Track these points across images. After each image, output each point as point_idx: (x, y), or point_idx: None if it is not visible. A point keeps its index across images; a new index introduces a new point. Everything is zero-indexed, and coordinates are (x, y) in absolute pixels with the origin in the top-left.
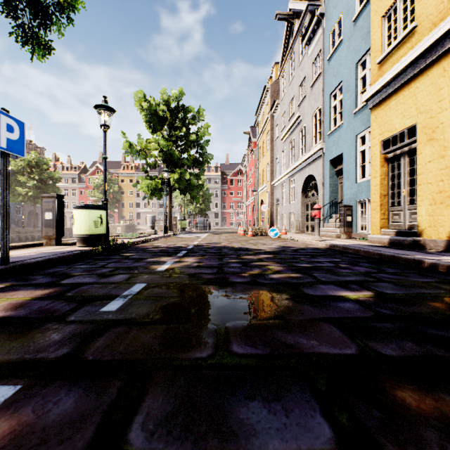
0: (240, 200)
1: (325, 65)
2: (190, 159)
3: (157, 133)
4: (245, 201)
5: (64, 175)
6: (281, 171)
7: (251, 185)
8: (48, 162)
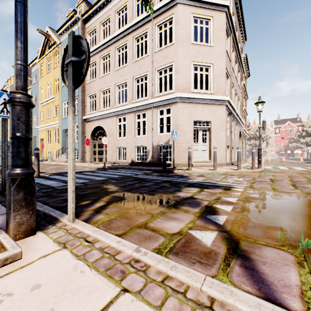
0: None
1: None
2: None
3: None
4: None
5: None
6: None
7: None
8: None
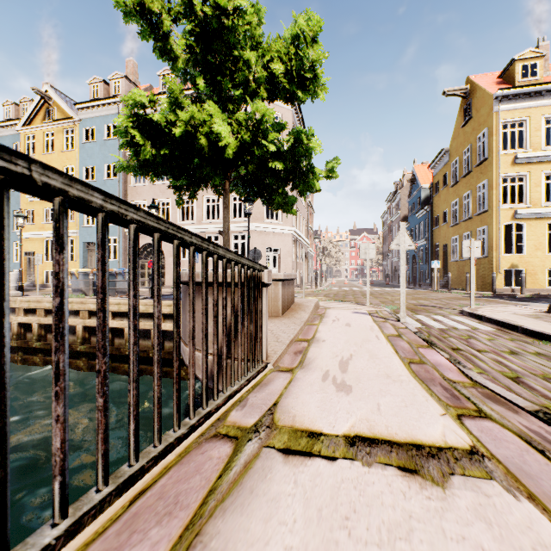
0: None
1: None
2: None
3: None
4: None
5: None
6: None
7: None
8: None
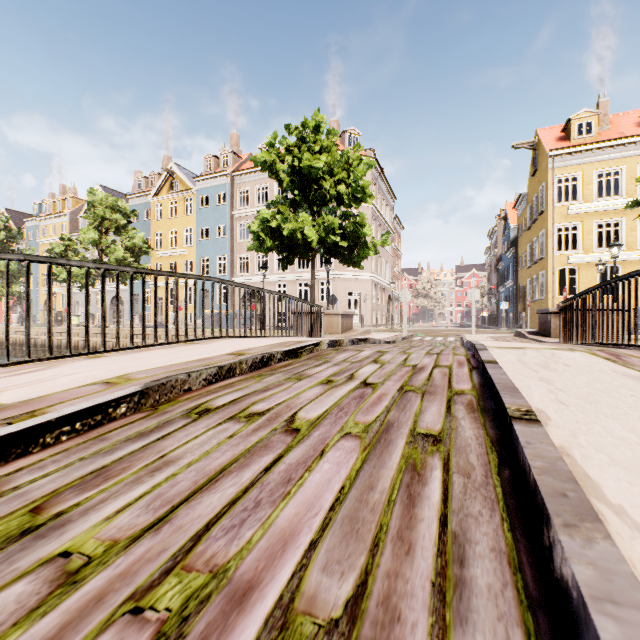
0: None
1: None
2: None
3: None
4: None
5: None
6: None
7: None
8: None
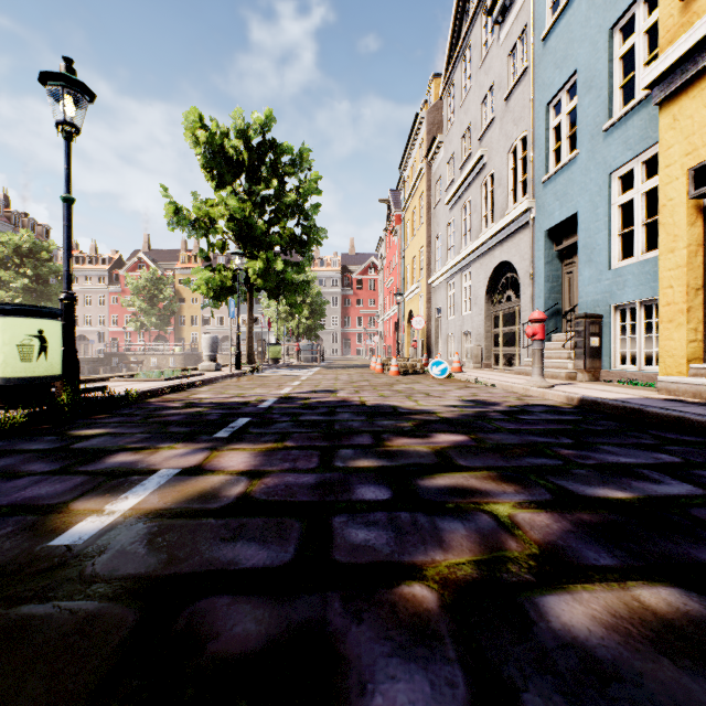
0: (372, 312)
1: (537, 51)
2: (285, 235)
3: (228, 190)
4: (381, 314)
5: (85, 271)
6: (446, 259)
7: (391, 287)
8: (51, 248)
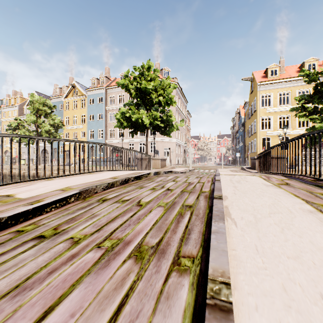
0: None
1: None
2: None
3: None
4: None
5: None
6: None
7: None
8: None
